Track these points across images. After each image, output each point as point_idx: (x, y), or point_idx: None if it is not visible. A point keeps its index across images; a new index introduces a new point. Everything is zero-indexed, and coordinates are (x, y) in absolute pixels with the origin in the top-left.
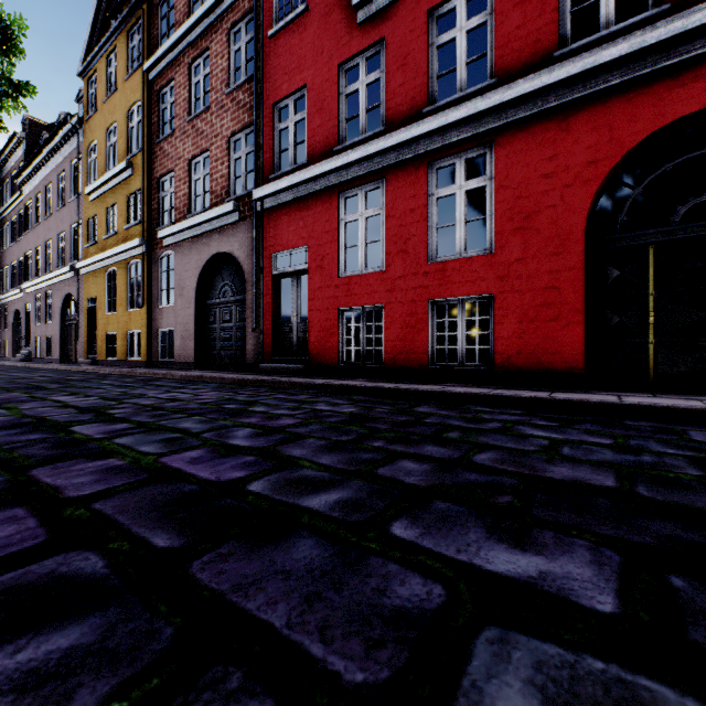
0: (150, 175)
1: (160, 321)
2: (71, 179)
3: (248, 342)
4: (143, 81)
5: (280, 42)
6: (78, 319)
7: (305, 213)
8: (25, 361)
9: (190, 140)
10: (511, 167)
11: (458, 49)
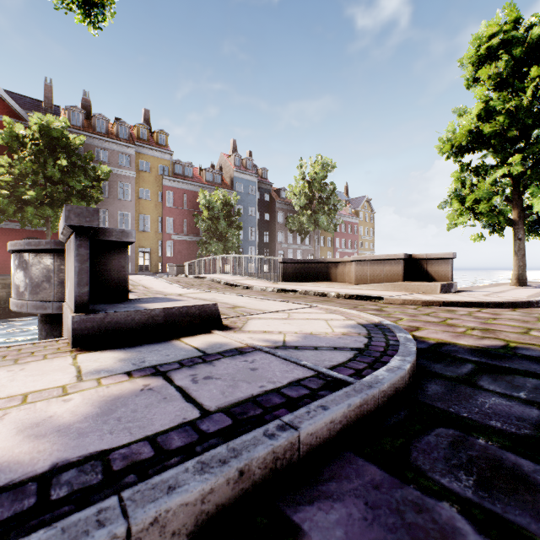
0: None
1: None
2: None
3: None
4: None
5: None
6: None
7: None
8: None
9: None
10: None
11: None
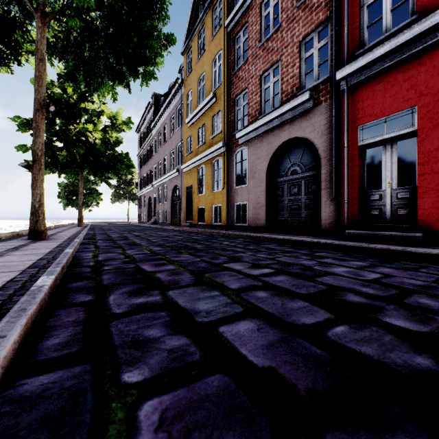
0: (228, 98)
1: (235, 197)
2: (176, 118)
3: (323, 210)
4: (224, 34)
5: None
6: (181, 199)
7: (411, 73)
8: (154, 224)
9: (261, 60)
10: None
11: None
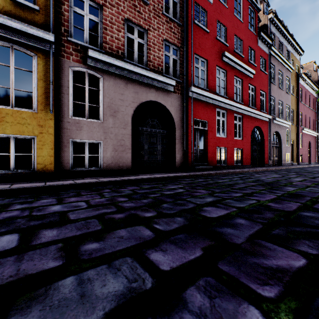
0: None
1: (75, 132)
2: None
3: (177, 156)
4: None
5: (198, 30)
6: None
7: (207, 108)
8: None
9: (126, 3)
10: (244, 123)
11: (237, 89)
